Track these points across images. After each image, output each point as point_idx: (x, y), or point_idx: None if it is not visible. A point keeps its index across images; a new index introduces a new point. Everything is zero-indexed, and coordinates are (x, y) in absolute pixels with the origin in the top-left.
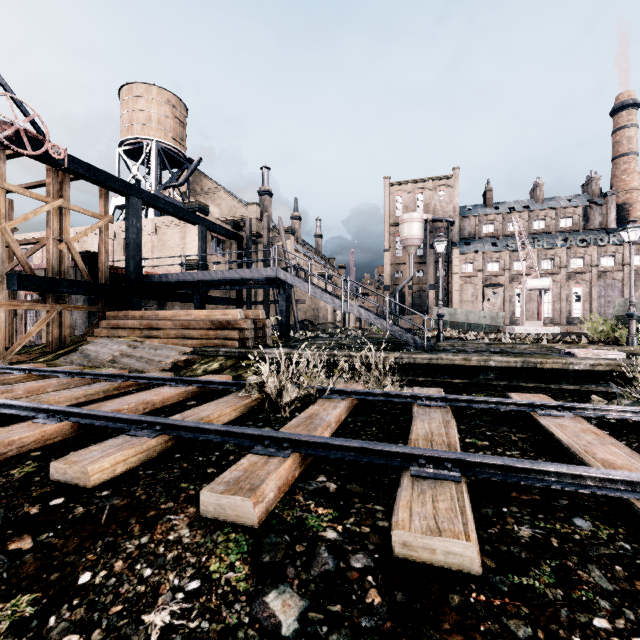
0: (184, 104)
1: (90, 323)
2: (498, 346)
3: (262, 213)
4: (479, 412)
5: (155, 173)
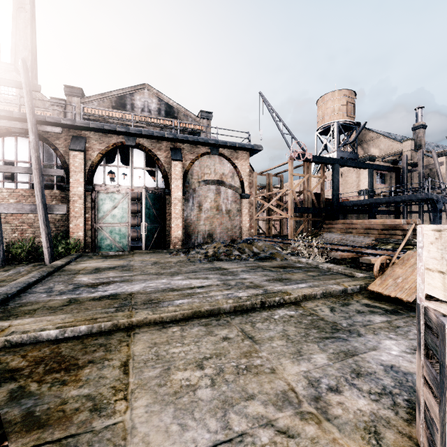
0: (354, 91)
1: (314, 225)
2: None
3: (415, 143)
4: None
5: (337, 140)
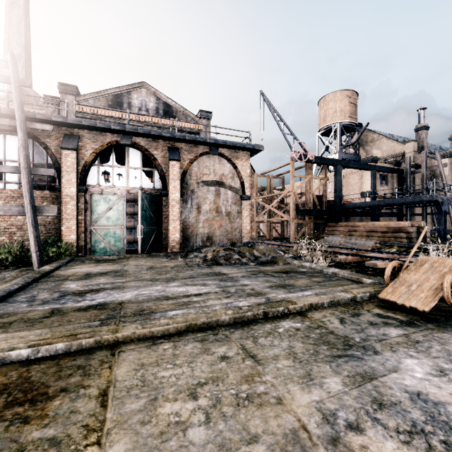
0: (356, 92)
1: (316, 228)
2: None
3: (418, 145)
4: None
5: (338, 141)
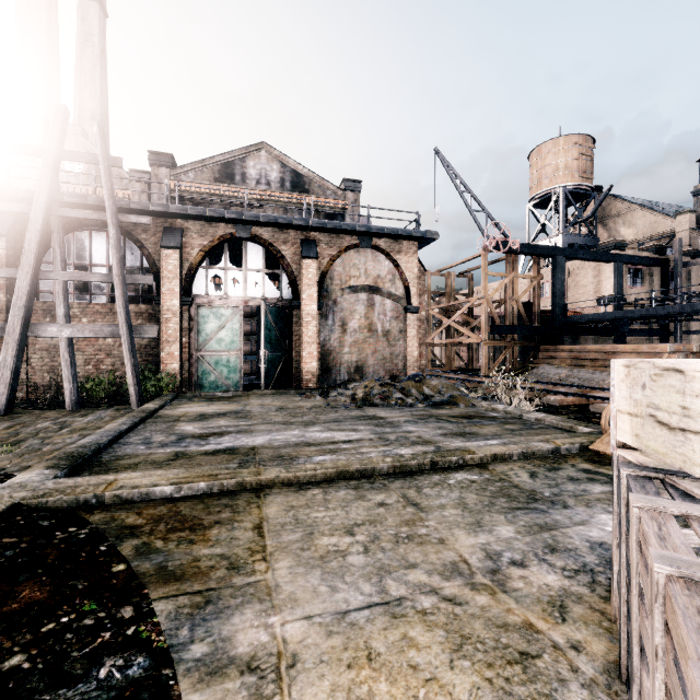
0: (591, 137)
1: (523, 354)
2: None
3: (698, 218)
4: None
5: (562, 217)
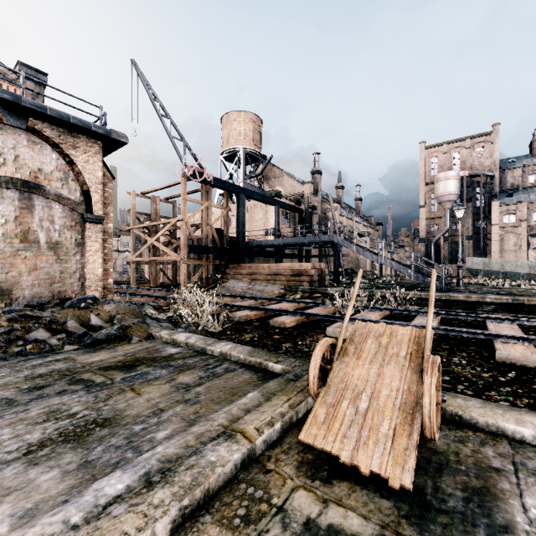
0: (260, 119)
1: (216, 271)
2: (510, 290)
3: (314, 188)
4: (459, 322)
5: (243, 170)
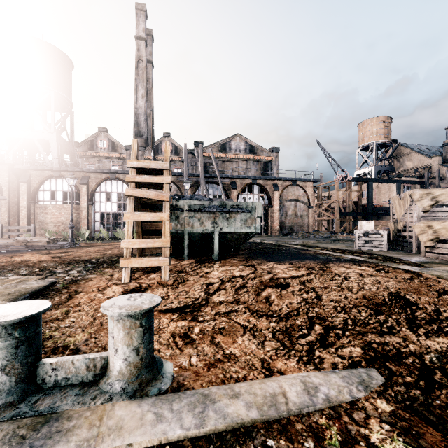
0: (390, 117)
1: (354, 224)
2: None
3: (445, 157)
4: None
5: (374, 157)
